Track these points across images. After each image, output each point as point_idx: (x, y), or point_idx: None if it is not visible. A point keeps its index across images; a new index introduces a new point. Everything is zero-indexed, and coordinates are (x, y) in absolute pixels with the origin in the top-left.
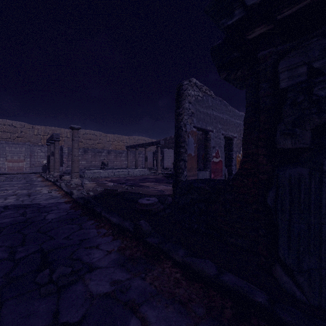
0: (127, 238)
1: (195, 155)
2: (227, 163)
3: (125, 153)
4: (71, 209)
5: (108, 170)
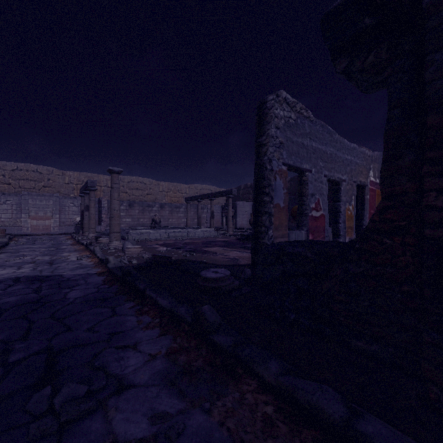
0: (182, 333)
1: (285, 205)
2: (329, 220)
3: (183, 207)
4: (103, 284)
5: (160, 230)
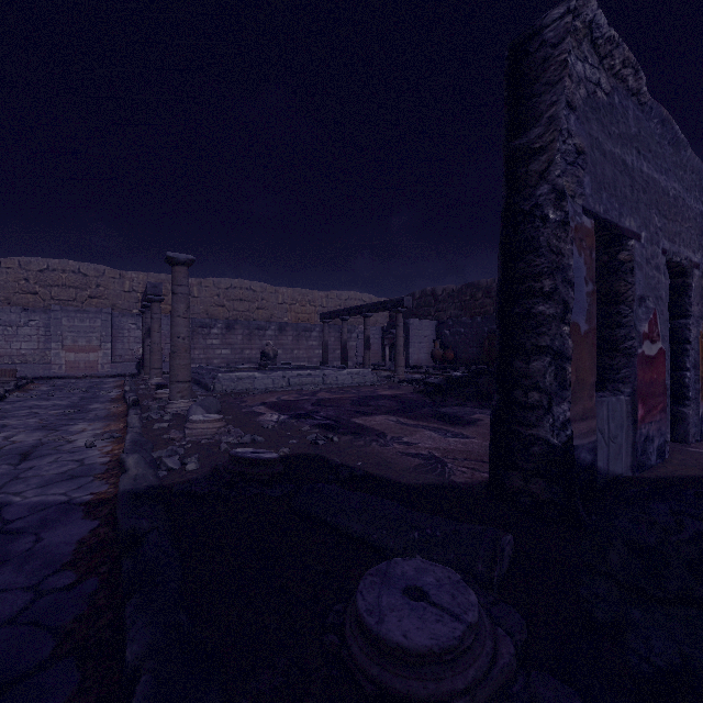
0: None
1: (589, 328)
2: None
3: (317, 329)
4: (67, 565)
5: (273, 373)
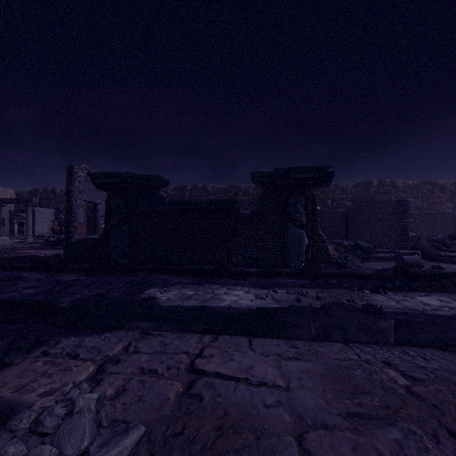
0: (39, 270)
1: (85, 222)
2: None
3: None
4: None
5: None
